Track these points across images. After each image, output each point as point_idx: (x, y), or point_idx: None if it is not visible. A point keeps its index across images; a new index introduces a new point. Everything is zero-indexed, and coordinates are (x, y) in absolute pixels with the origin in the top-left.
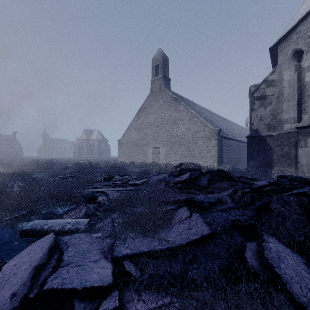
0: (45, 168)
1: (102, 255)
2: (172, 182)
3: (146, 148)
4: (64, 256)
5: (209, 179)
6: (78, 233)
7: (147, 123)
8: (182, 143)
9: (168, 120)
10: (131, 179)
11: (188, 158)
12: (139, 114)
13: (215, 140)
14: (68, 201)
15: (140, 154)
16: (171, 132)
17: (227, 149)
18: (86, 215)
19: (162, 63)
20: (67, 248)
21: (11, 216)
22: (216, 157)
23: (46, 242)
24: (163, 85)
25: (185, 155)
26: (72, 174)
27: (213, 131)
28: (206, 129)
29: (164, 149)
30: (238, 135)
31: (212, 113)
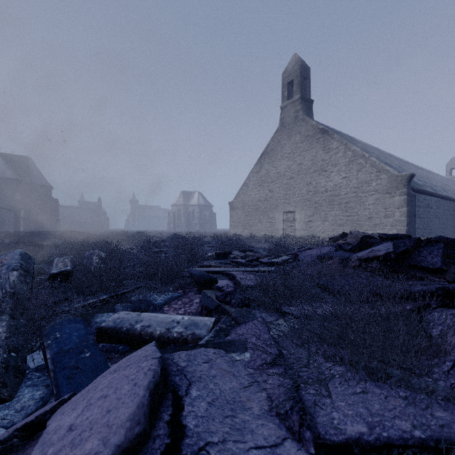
0: (134, 241)
1: (279, 422)
2: (354, 259)
3: (273, 213)
4: (186, 415)
5: (443, 255)
6: (201, 348)
7: (273, 174)
8: (335, 203)
9: (310, 167)
10: (261, 256)
11: (347, 228)
12: (261, 161)
13: (401, 195)
14: (169, 283)
15: (263, 223)
16: (315, 186)
17: (422, 213)
18: (204, 309)
19: (300, 76)
20: (187, 389)
21: (85, 302)
22: (404, 224)
23: (143, 369)
24: (301, 111)
25: (342, 222)
26: (170, 246)
27: (398, 179)
28: (382, 176)
29: (304, 214)
30: (440, 188)
31: (384, 153)
